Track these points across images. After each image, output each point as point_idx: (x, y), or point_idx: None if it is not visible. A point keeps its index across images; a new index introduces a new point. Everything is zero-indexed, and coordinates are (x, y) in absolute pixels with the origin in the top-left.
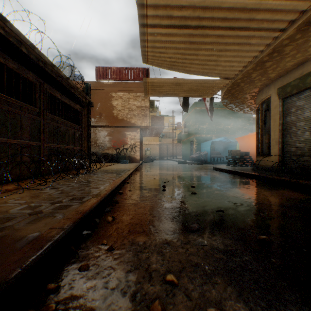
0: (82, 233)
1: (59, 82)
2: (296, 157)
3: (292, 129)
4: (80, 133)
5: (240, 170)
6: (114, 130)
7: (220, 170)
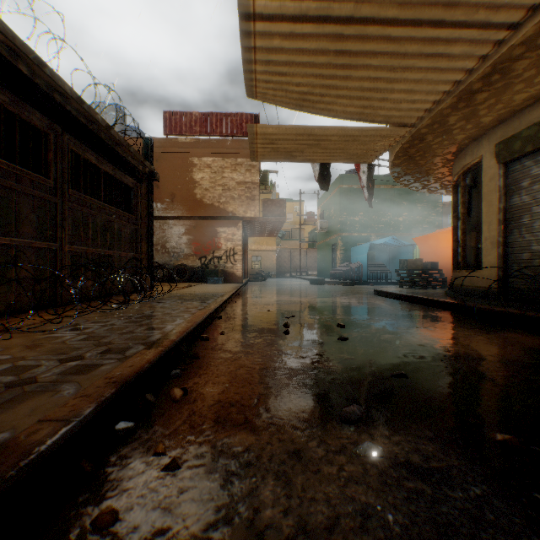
0: (115, 429)
1: (92, 133)
2: (531, 270)
3: (524, 220)
4: (135, 229)
5: (423, 295)
6: (197, 224)
7: (387, 295)
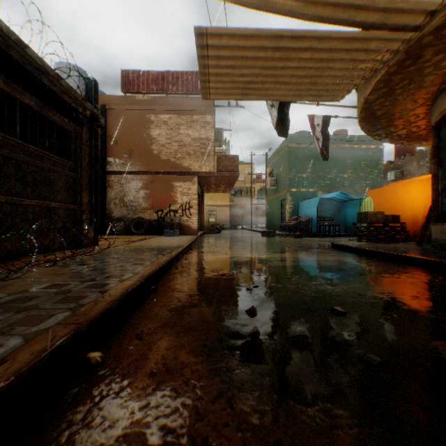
0: None
1: None
2: None
3: None
4: (73, 177)
5: (400, 251)
6: (154, 179)
7: (351, 250)
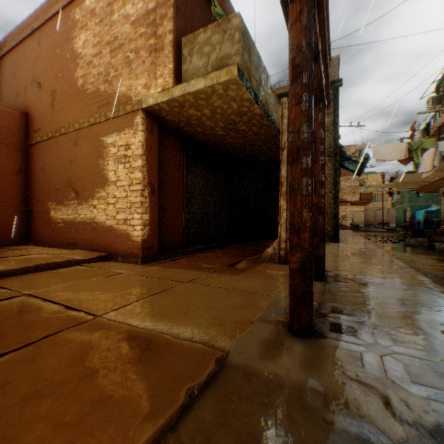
0: None
1: None
2: None
3: None
4: None
5: None
6: None
7: None
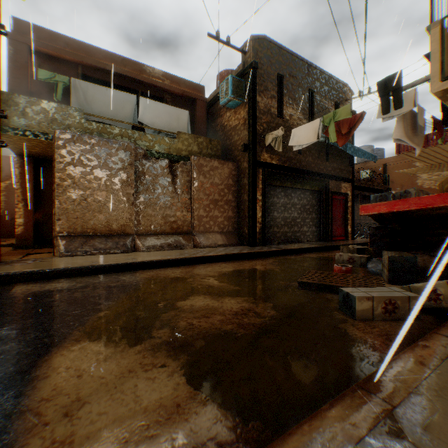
0: None
1: (367, 187)
2: None
3: None
4: None
5: None
6: None
7: None
